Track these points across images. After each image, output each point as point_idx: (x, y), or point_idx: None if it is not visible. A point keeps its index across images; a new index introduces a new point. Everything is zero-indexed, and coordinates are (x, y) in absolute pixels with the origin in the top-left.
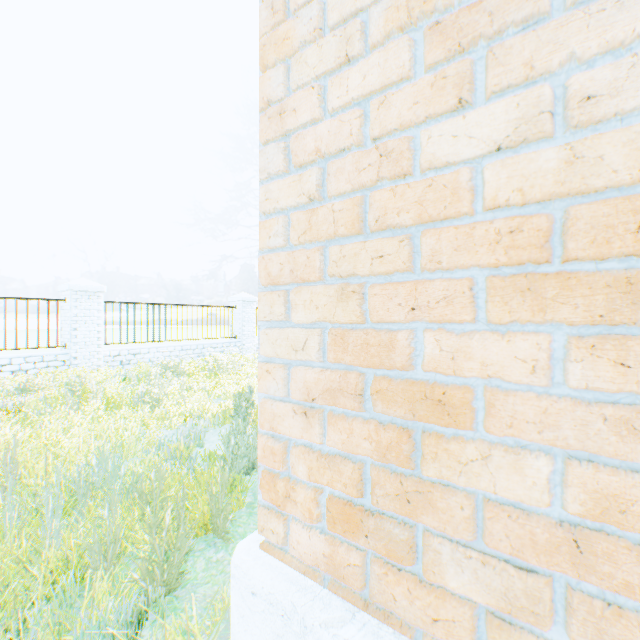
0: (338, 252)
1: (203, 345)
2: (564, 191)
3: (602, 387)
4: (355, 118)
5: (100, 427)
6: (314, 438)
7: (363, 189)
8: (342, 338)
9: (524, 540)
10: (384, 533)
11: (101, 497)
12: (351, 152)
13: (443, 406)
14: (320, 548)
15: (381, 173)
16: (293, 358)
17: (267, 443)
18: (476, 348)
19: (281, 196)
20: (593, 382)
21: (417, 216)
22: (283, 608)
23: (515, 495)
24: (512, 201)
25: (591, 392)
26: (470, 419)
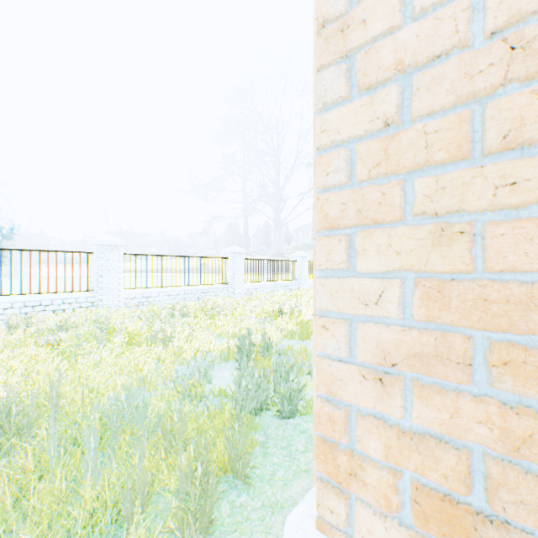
0: (432, 184)
1: (201, 290)
2: None
3: None
4: (462, 10)
5: (124, 361)
6: (393, 411)
7: (470, 101)
8: (439, 291)
9: None
10: None
11: (129, 431)
12: (447, 59)
13: None
14: None
15: (511, 72)
16: (360, 313)
17: (323, 408)
18: None
19: (343, 125)
20: None
21: None
22: None
23: None
24: None
25: None
26: None
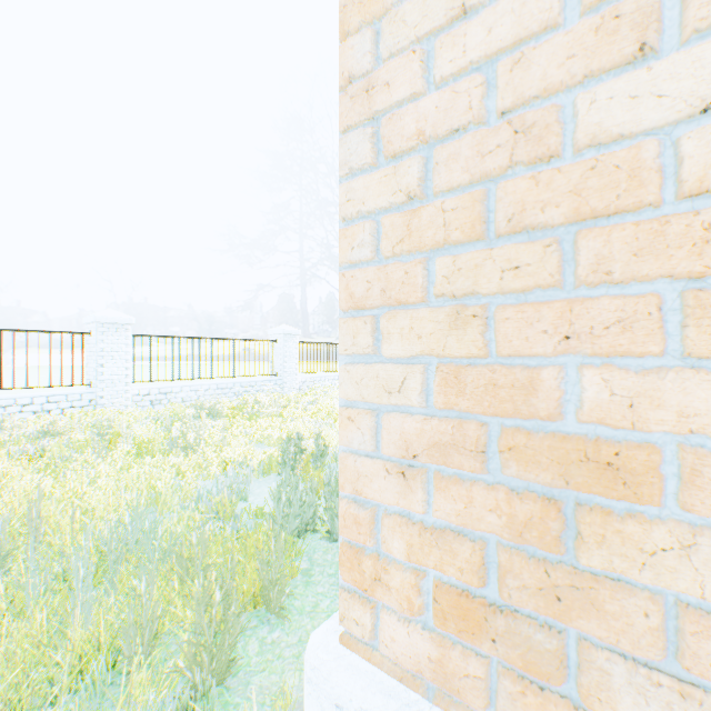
0: (450, 264)
1: (240, 383)
2: None
3: None
4: (475, 86)
5: (131, 476)
6: (415, 506)
7: (485, 180)
8: (456, 377)
9: None
10: (520, 639)
11: (135, 561)
12: (466, 133)
13: (615, 471)
14: (424, 649)
15: (515, 156)
16: (385, 402)
17: (349, 509)
18: (670, 392)
19: (368, 195)
20: None
21: (572, 211)
22: None
23: None
24: None
25: None
26: (659, 491)
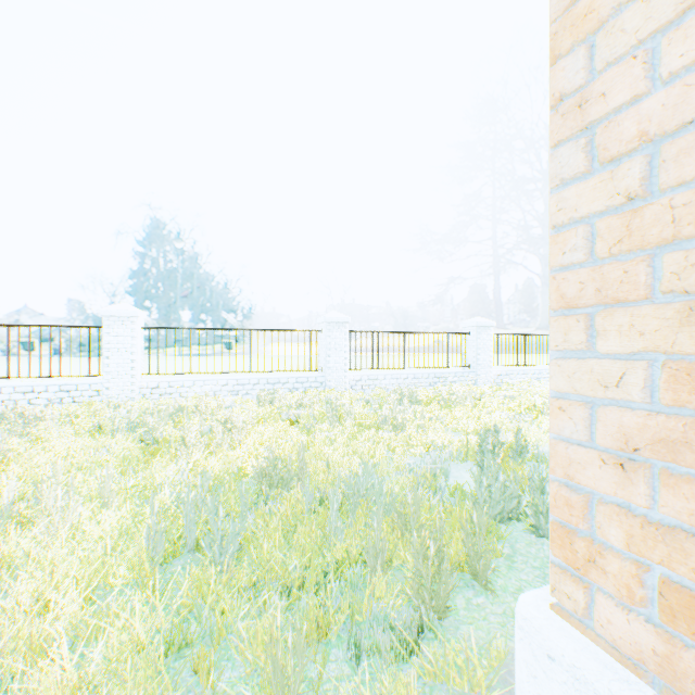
0: (680, 260)
1: (434, 374)
2: None
3: None
4: None
5: (354, 443)
6: (635, 498)
7: None
8: (688, 374)
9: None
10: None
11: (364, 506)
12: None
13: None
14: (646, 640)
15: None
16: (599, 395)
17: (559, 491)
18: None
19: (580, 203)
20: None
21: None
22: (594, 691)
23: None
24: None
25: None
26: None
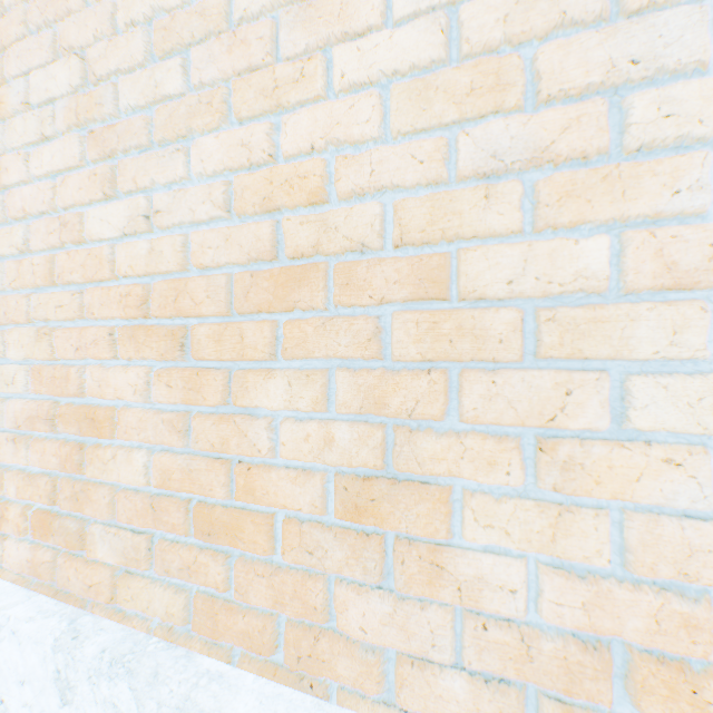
0: (38, 299)
1: None
2: (152, 271)
3: (163, 401)
4: (49, 189)
5: None
6: (22, 461)
7: (58, 248)
8: (40, 373)
9: (134, 511)
10: (64, 529)
11: None
12: (53, 215)
13: (95, 422)
14: (26, 555)
15: (63, 238)
16: (8, 391)
17: None
18: (112, 378)
19: None
20: (160, 398)
21: (83, 277)
22: None
23: (129, 480)
24: (130, 273)
25: (173, 405)
26: (111, 430)
